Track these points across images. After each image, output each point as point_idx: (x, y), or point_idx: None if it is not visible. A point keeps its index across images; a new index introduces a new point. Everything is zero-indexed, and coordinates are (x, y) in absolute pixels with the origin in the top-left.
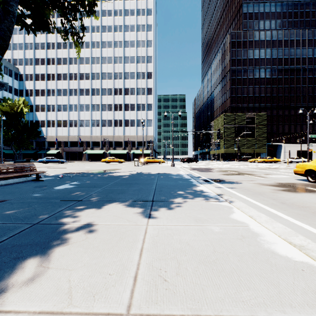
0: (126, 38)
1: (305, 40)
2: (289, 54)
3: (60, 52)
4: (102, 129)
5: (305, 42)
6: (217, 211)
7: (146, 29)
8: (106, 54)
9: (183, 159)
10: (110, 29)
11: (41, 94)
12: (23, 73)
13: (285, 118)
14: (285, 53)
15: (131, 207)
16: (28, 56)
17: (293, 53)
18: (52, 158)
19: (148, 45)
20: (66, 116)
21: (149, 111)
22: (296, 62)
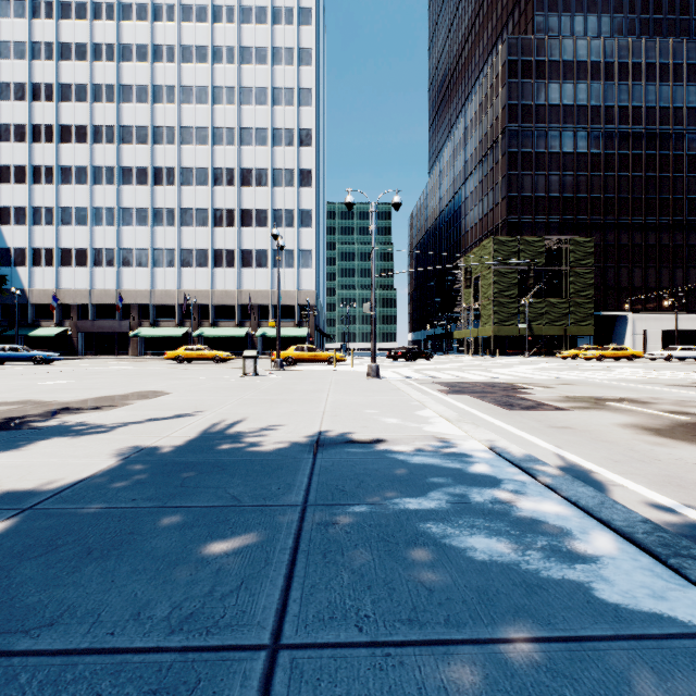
0: (244, 40)
1: (682, 66)
2: (643, 98)
3: (68, 69)
4: (182, 274)
5: (682, 71)
6: None
7: (297, 20)
8: (193, 79)
9: (396, 352)
10: (203, 15)
11: (15, 178)
12: None
13: (634, 251)
14: (634, 95)
15: None
16: None
17: (652, 96)
18: (12, 348)
19: (302, 61)
20: (86, 237)
21: (305, 230)
22: (659, 117)
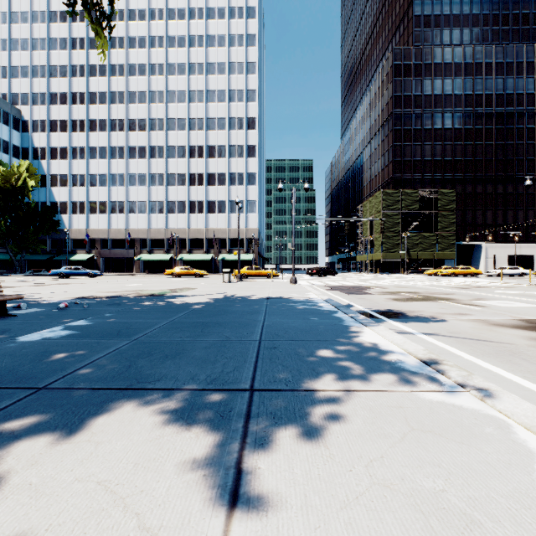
0: (210, 58)
1: (522, 64)
2: (493, 87)
3: (94, 82)
4: (168, 218)
5: (522, 67)
6: (473, 447)
7: (245, 43)
8: (176, 86)
9: (311, 270)
10: (182, 43)
11: (60, 156)
12: (29, 118)
13: (487, 198)
14: (487, 86)
15: (180, 423)
16: (38, 89)
17: (500, 86)
18: (76, 268)
19: (249, 71)
20: (105, 194)
21: (251, 187)
22: (505, 101)
